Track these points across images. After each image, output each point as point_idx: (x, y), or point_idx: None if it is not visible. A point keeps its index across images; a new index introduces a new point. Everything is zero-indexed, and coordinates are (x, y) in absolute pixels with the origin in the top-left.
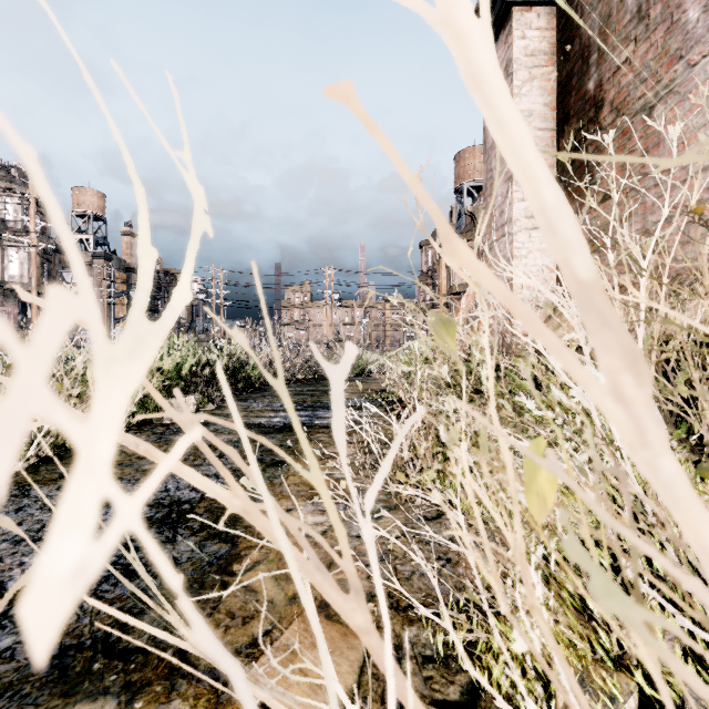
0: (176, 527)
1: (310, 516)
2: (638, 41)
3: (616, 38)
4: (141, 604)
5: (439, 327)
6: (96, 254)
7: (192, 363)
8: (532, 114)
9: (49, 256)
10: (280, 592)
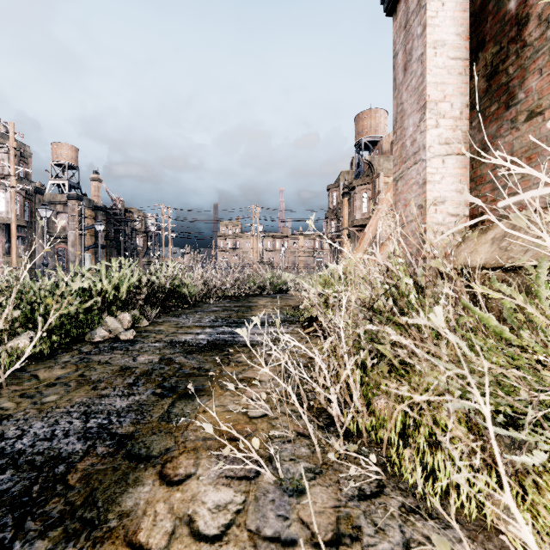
0: (26, 516)
1: (212, 490)
2: None
3: None
4: None
5: None
6: (70, 195)
7: (131, 284)
8: (445, 44)
9: (30, 196)
10: None
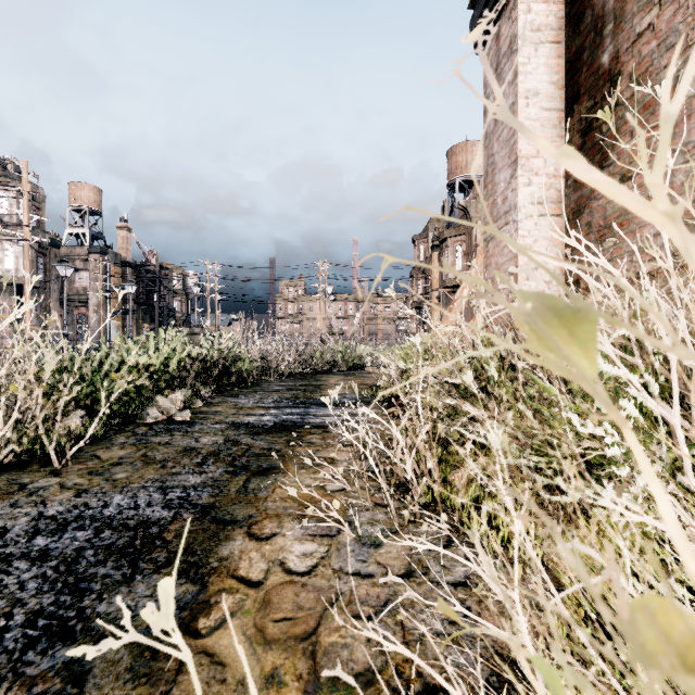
0: (137, 560)
1: (298, 544)
2: (664, 4)
3: (636, 3)
4: (69, 687)
5: (545, 323)
6: (92, 248)
7: (181, 358)
8: (538, 93)
9: (44, 250)
10: (255, 665)
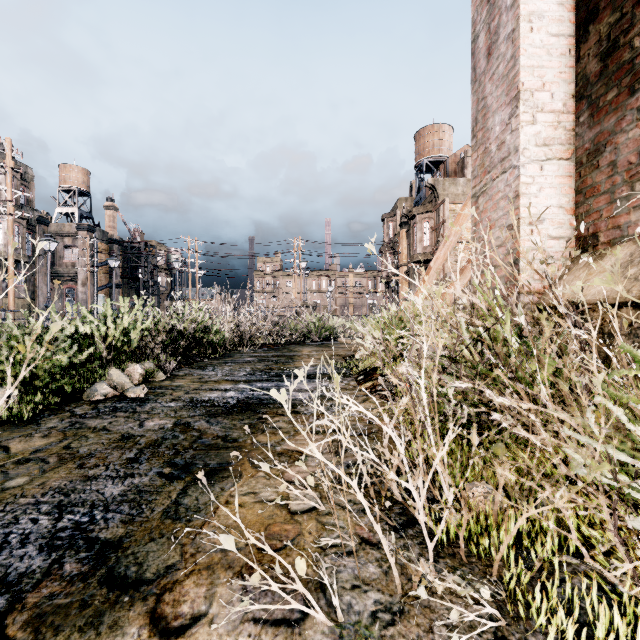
0: None
1: None
2: None
3: None
4: None
5: None
6: (80, 226)
7: (146, 328)
8: (544, 16)
9: (33, 227)
10: None
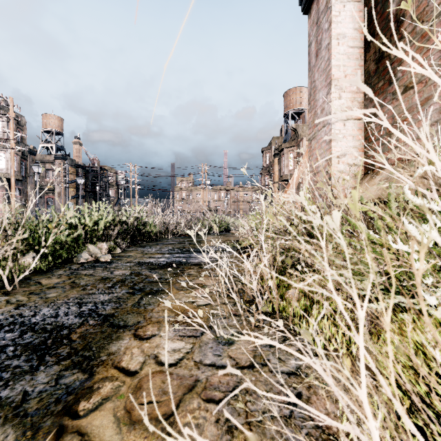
0: (45, 354)
1: (170, 342)
2: None
3: None
4: None
5: None
6: (57, 156)
7: (107, 222)
8: (345, 36)
9: (25, 156)
10: None
